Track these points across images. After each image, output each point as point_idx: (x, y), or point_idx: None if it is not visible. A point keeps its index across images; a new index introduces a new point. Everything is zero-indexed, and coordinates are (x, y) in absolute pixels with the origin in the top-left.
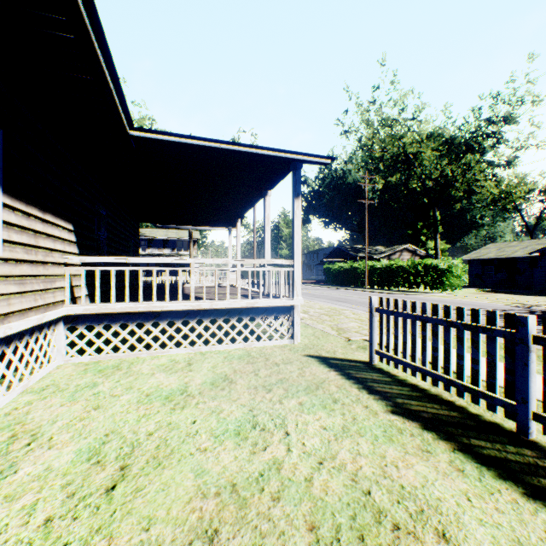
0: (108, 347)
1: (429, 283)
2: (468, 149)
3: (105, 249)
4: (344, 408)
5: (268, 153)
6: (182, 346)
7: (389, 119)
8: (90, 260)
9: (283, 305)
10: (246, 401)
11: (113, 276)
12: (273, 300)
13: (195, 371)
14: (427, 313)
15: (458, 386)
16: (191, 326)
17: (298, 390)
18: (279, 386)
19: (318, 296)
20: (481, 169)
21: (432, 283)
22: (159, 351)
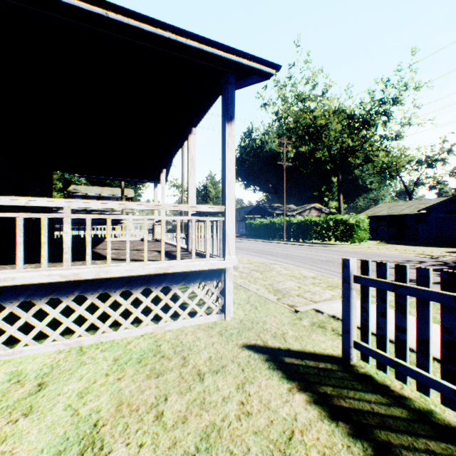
0: None
1: (339, 236)
2: (365, 124)
3: None
4: None
5: (188, 43)
6: (47, 341)
7: (302, 94)
8: None
9: (211, 268)
10: None
11: None
12: (196, 262)
13: (37, 414)
14: None
15: None
16: None
17: None
18: None
19: (244, 249)
20: (376, 140)
21: (343, 236)
22: (3, 354)
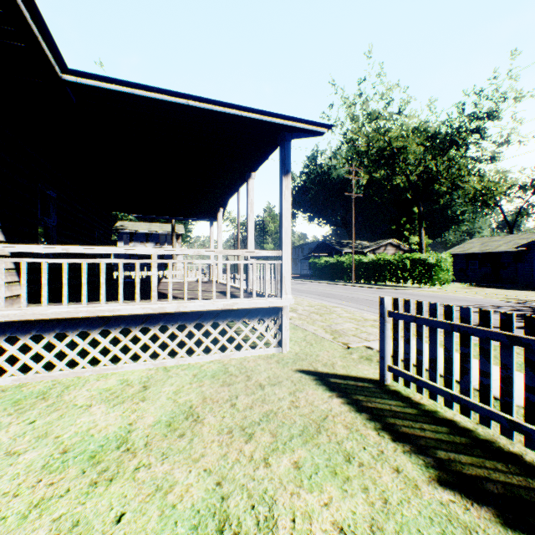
0: (38, 365)
1: (417, 278)
2: (453, 144)
3: (55, 238)
4: (364, 474)
5: (250, 116)
6: (140, 360)
7: (375, 113)
8: (11, 249)
9: (269, 306)
10: (213, 461)
11: (46, 271)
12: (257, 300)
13: (150, 400)
14: (471, 322)
15: (529, 433)
16: (162, 328)
17: (291, 435)
18: (264, 427)
19: (305, 291)
20: (466, 164)
21: (421, 278)
22: (110, 368)
